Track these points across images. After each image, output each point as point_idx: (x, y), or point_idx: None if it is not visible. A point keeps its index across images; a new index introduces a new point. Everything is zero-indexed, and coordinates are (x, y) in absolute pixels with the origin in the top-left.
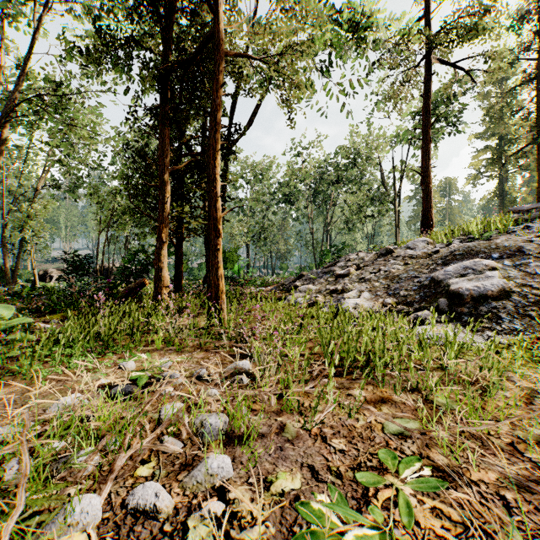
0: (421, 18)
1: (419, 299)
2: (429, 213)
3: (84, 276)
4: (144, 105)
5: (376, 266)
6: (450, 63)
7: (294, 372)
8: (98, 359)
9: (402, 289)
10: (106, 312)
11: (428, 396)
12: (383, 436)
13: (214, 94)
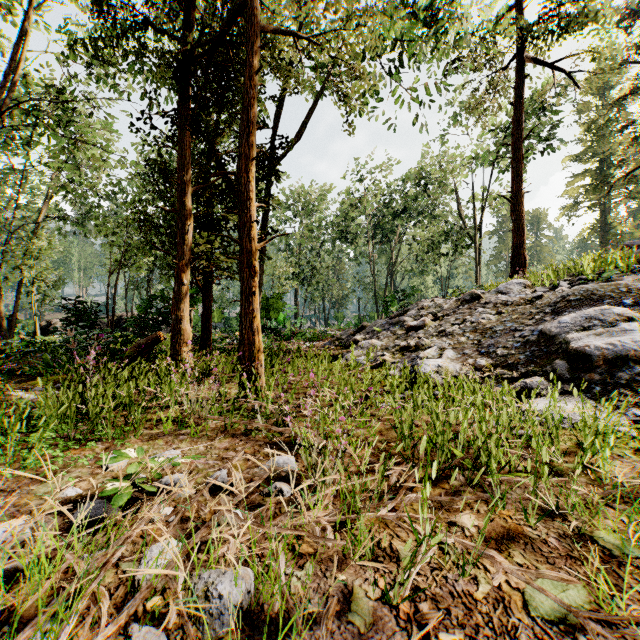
0: (510, 7)
1: (525, 360)
2: (522, 249)
3: (90, 328)
4: (163, 110)
5: (459, 315)
6: (547, 63)
7: (360, 476)
8: (75, 449)
9: (500, 347)
10: (96, 380)
11: (583, 529)
12: (531, 624)
13: (248, 83)
